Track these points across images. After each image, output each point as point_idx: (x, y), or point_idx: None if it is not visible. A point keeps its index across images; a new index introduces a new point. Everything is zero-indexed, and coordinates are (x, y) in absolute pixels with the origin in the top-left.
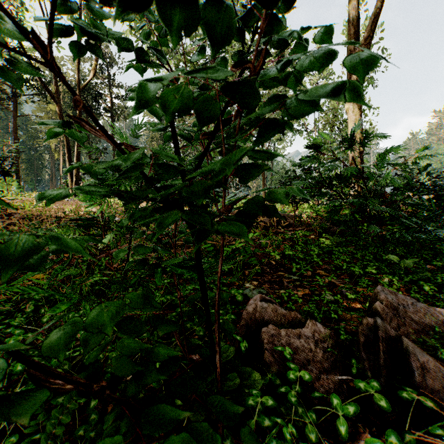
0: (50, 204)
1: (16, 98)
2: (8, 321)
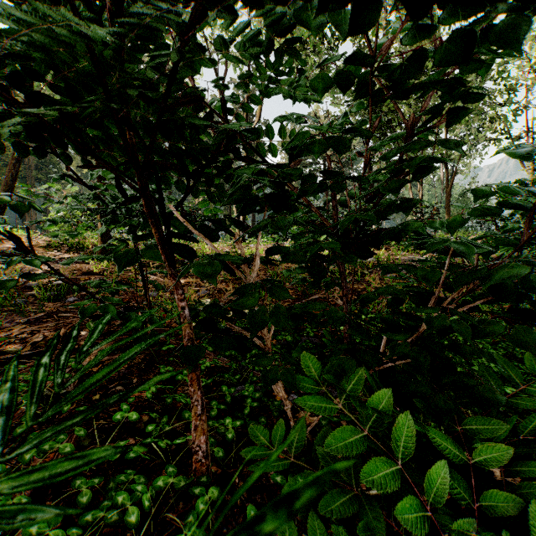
0: None
1: None
2: None
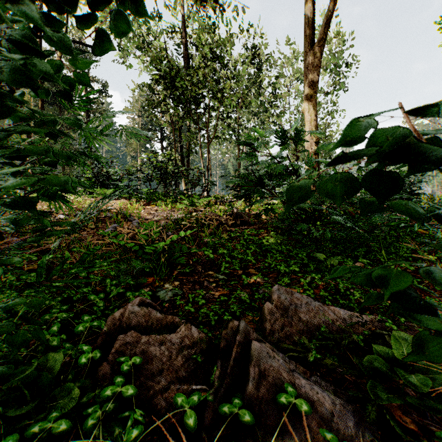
0: None
1: None
2: None
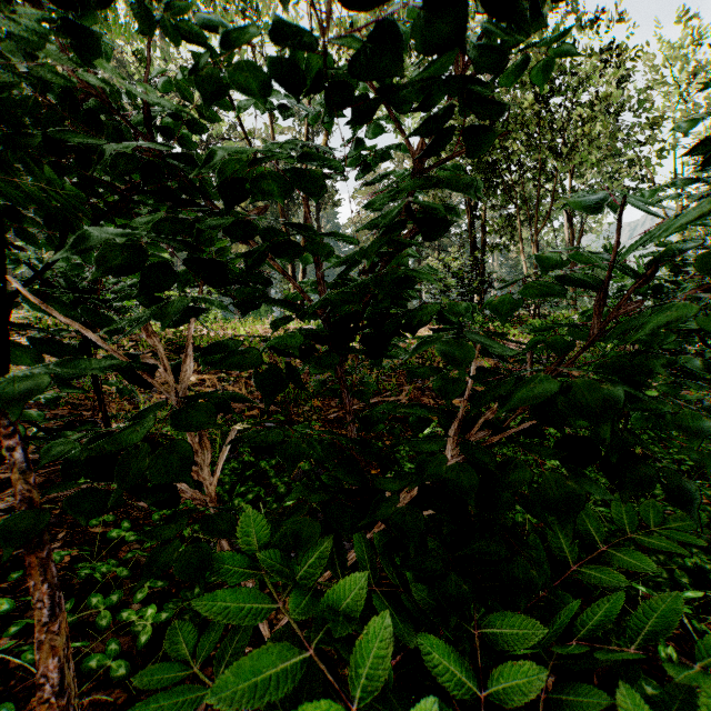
0: None
1: None
2: (506, 450)
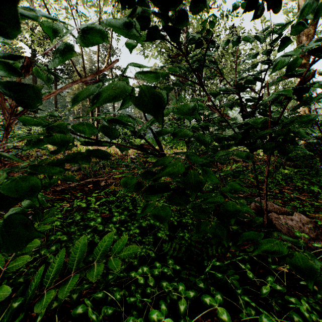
0: None
1: (56, 81)
2: (126, 204)
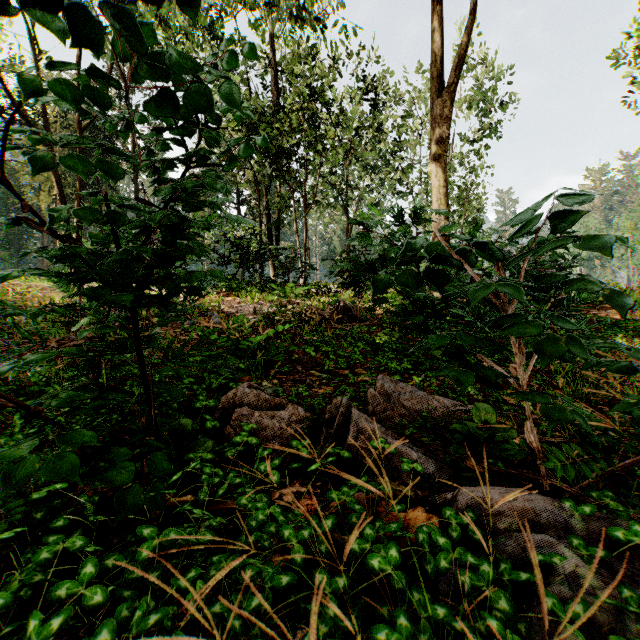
0: (3, 282)
1: None
2: None
